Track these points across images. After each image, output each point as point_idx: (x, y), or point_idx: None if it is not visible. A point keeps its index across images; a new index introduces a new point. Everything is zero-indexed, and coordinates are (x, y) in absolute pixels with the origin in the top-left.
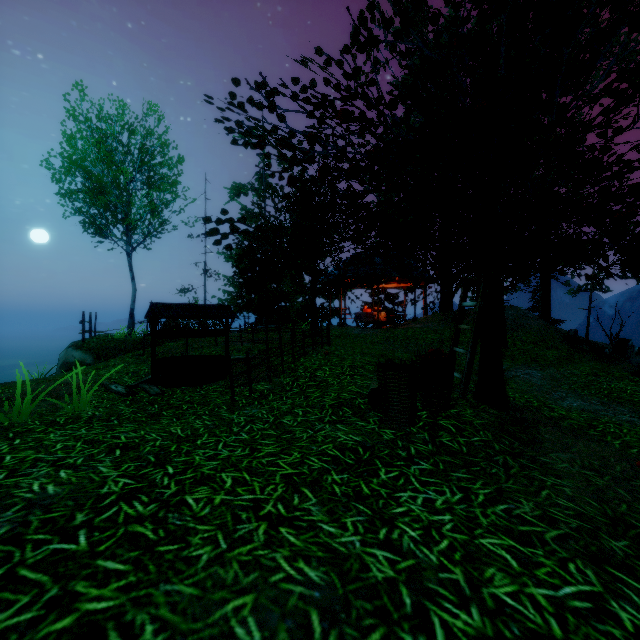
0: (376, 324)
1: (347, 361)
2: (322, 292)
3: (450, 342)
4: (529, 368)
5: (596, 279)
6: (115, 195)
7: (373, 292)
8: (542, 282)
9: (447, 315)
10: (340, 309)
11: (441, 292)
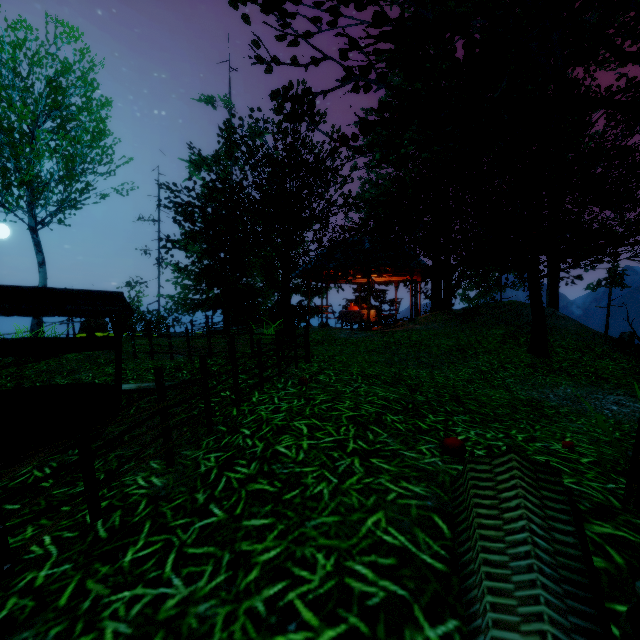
0: (366, 325)
1: (344, 402)
2: (300, 288)
3: (474, 350)
4: (607, 391)
5: (614, 273)
6: (2, 141)
7: (359, 287)
8: (550, 277)
9: (452, 314)
10: (321, 306)
11: (433, 289)
